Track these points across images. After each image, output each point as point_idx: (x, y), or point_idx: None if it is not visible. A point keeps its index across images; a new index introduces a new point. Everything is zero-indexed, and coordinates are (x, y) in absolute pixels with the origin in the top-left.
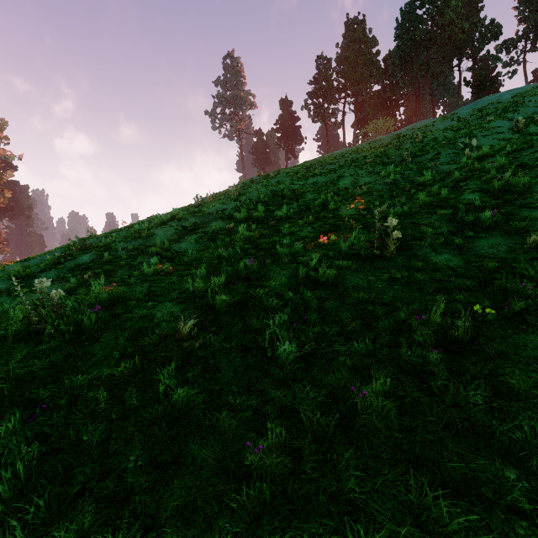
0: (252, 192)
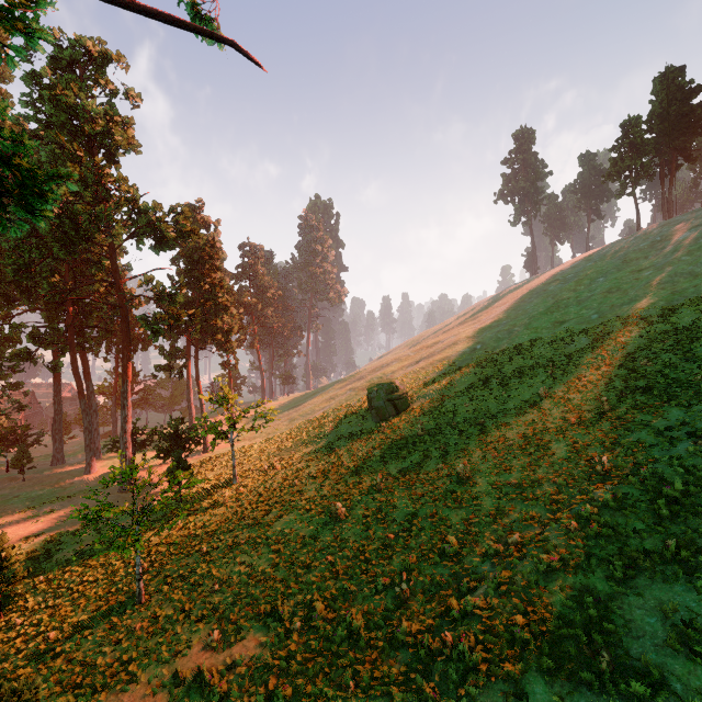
0: (533, 315)
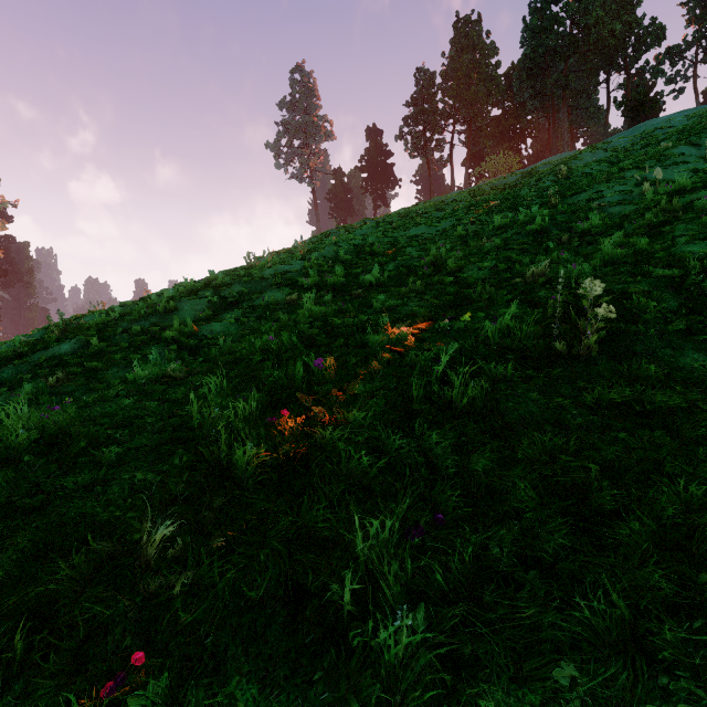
0: (327, 247)
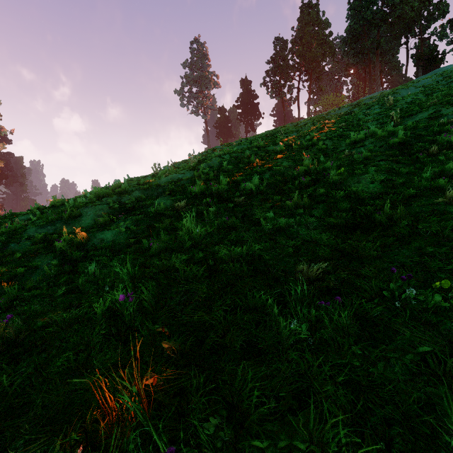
0: (213, 158)
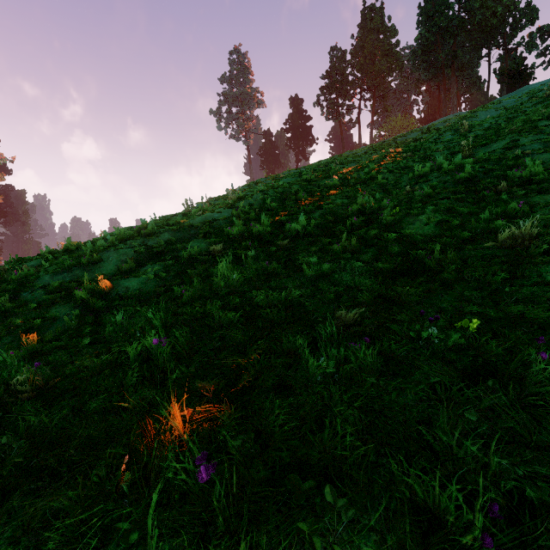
0: (255, 195)
